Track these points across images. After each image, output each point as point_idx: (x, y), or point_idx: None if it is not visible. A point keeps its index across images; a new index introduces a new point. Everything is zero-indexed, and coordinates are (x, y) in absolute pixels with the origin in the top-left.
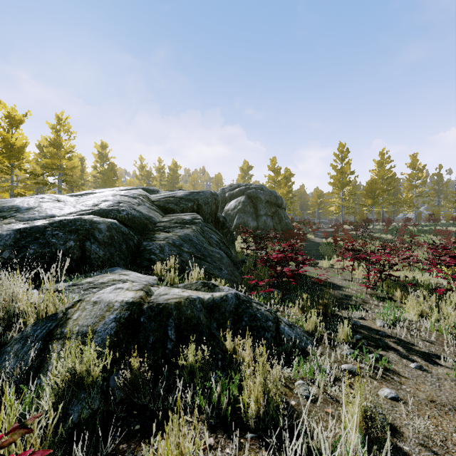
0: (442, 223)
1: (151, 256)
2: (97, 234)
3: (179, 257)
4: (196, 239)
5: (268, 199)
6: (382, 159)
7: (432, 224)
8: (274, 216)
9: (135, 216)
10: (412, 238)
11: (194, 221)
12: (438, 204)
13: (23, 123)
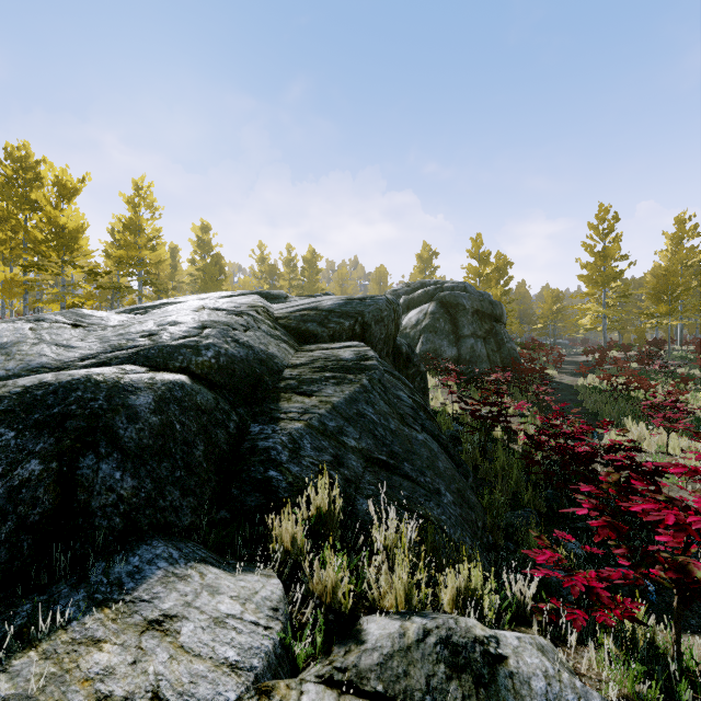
0: None
1: (268, 471)
2: (121, 427)
3: (339, 470)
4: (372, 412)
5: (477, 307)
6: (681, 230)
7: None
8: (489, 338)
9: (236, 359)
10: None
11: (363, 363)
12: None
13: (79, 193)
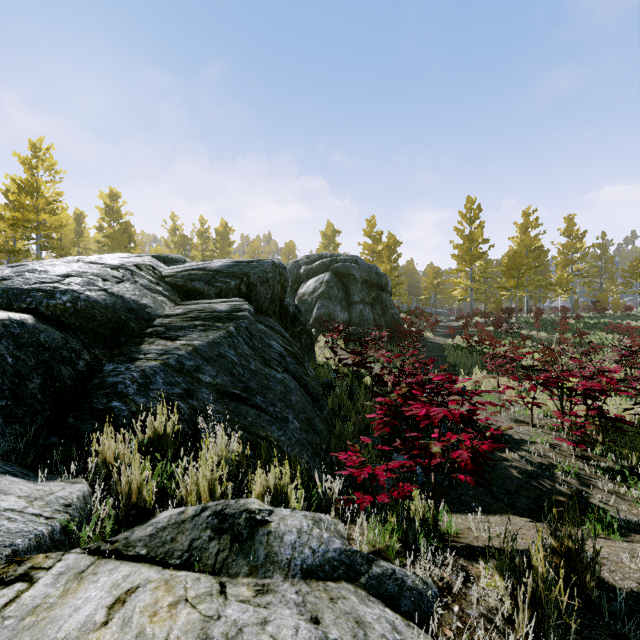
0: (612, 314)
1: (111, 402)
2: None
3: (187, 401)
4: (233, 354)
5: (366, 277)
6: (527, 221)
7: (598, 315)
8: (375, 305)
9: (98, 305)
10: (580, 337)
11: (235, 314)
12: (600, 288)
13: None
